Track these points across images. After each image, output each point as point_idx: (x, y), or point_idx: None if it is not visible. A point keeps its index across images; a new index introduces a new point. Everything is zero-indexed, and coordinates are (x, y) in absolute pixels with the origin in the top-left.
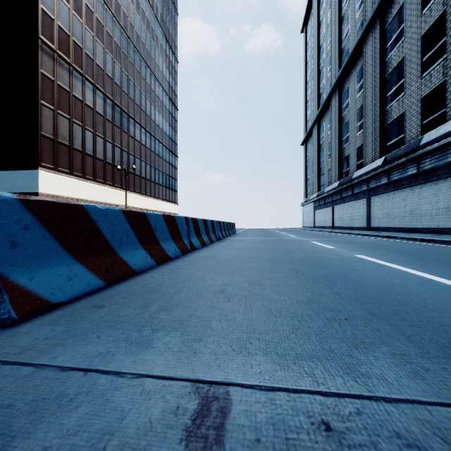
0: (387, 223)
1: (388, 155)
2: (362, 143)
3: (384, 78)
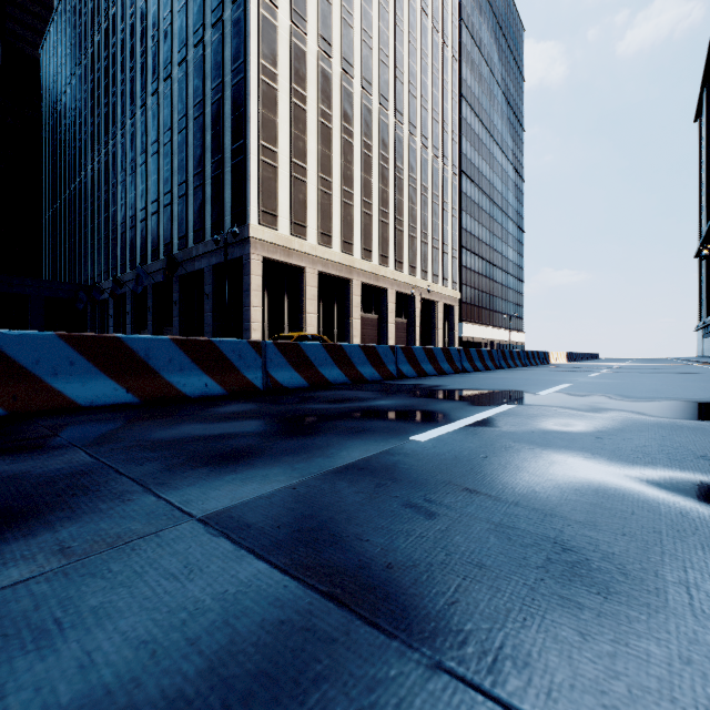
0: None
1: None
2: None
3: None
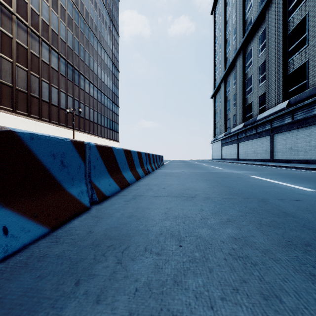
0: (290, 155)
1: (292, 98)
2: (264, 92)
3: (286, 36)
